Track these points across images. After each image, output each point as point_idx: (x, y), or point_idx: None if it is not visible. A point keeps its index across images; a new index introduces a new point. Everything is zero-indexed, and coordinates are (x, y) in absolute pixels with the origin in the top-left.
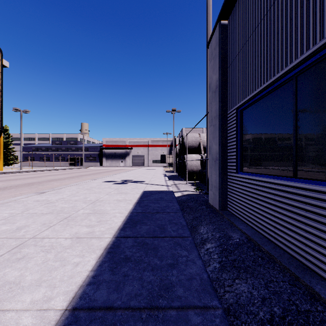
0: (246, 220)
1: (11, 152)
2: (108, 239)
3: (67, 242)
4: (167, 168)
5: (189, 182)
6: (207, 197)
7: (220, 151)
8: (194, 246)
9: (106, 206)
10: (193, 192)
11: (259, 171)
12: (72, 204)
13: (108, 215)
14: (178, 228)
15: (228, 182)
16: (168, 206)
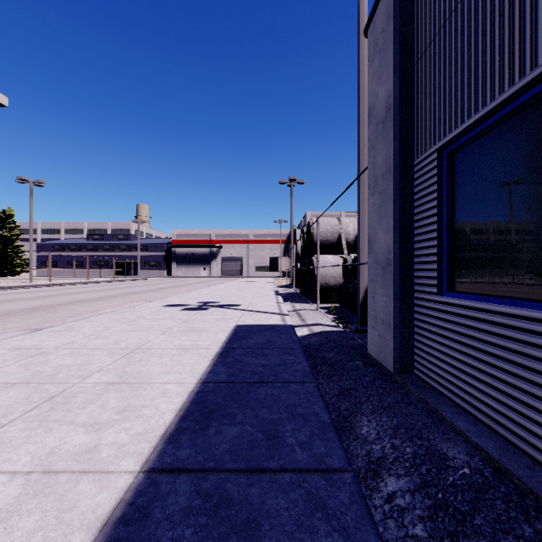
0: (469, 407)
1: (18, 252)
2: (126, 480)
3: (8, 493)
4: (281, 280)
5: (321, 305)
6: (361, 340)
7: (398, 246)
8: (364, 513)
9: (152, 364)
10: (332, 328)
11: (508, 293)
12: (82, 358)
13: (150, 390)
14: (312, 437)
15: (416, 312)
16: (285, 364)
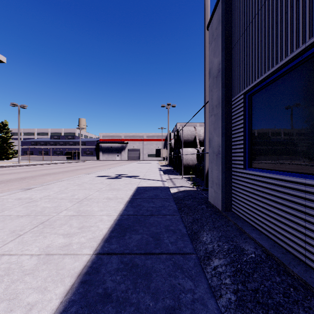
0: (258, 226)
1: (10, 146)
2: (86, 257)
3: (31, 263)
4: (162, 162)
5: (184, 176)
6: (206, 194)
7: (224, 143)
8: (200, 270)
9: (93, 206)
10: (190, 188)
11: (276, 168)
12: (55, 203)
13: (94, 219)
14: (177, 239)
15: (233, 178)
16: (164, 206)
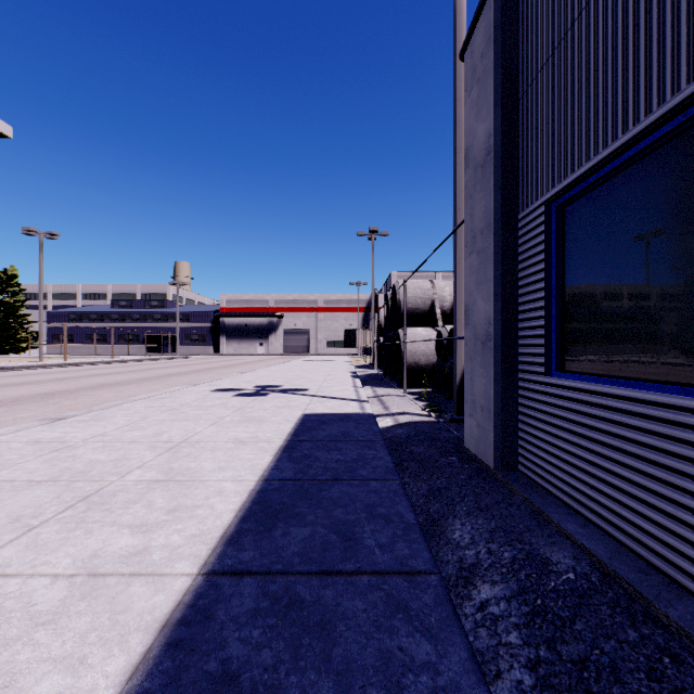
0: (580, 507)
1: (23, 323)
2: (183, 582)
3: (52, 596)
4: (359, 358)
5: (409, 390)
6: (458, 432)
7: (499, 317)
8: (450, 614)
9: (203, 459)
10: (423, 418)
11: (623, 372)
12: (118, 452)
13: (203, 489)
14: (395, 538)
15: (521, 397)
16: (363, 459)
